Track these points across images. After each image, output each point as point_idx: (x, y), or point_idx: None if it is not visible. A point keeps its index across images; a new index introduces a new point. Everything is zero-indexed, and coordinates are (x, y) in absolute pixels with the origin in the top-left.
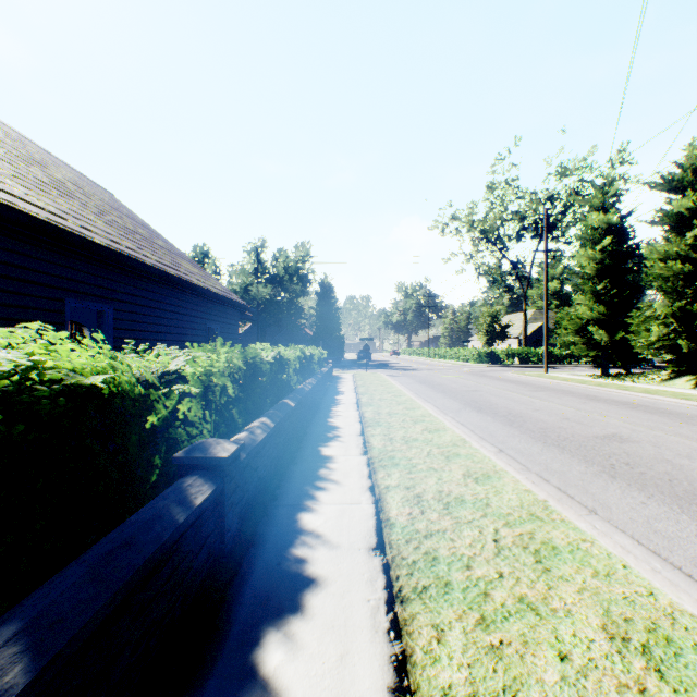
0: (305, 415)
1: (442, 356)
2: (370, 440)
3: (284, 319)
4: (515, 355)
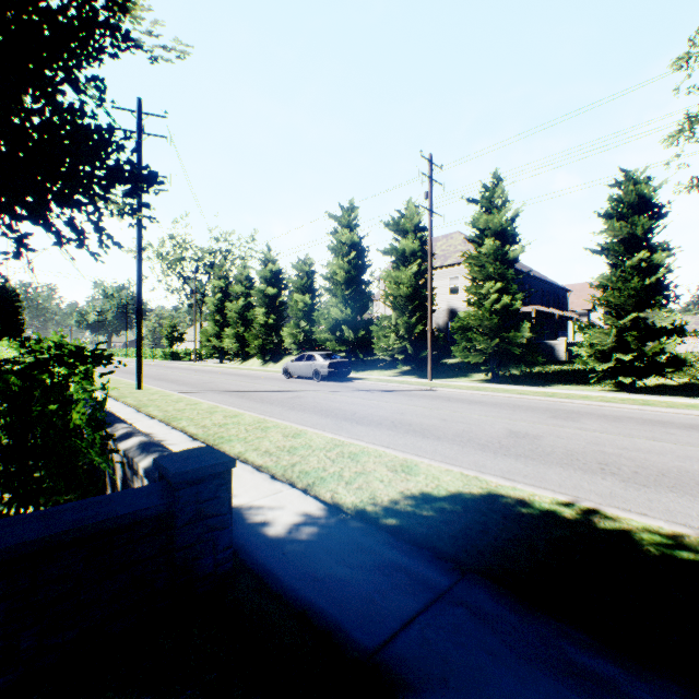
0: None
1: None
2: None
3: None
4: (193, 354)
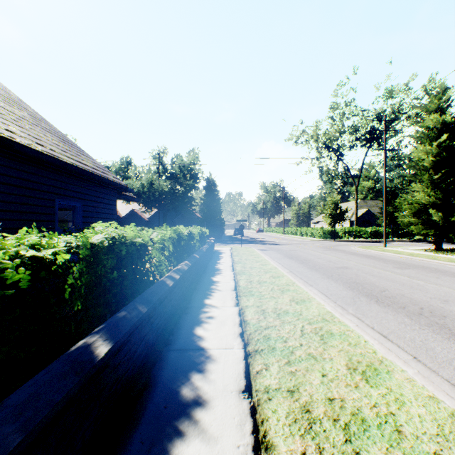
0: (163, 323)
1: (294, 233)
2: (268, 427)
3: (180, 206)
4: (350, 232)
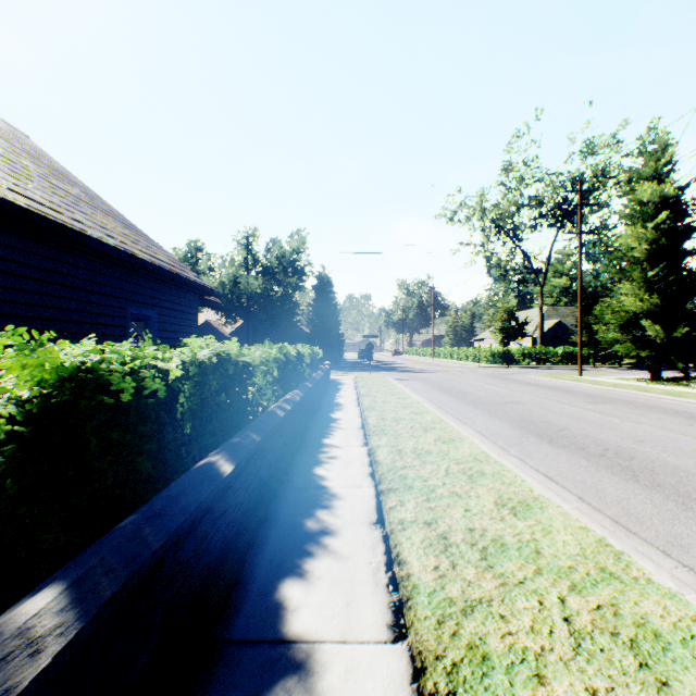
0: (275, 462)
1: (449, 356)
2: (401, 549)
3: (278, 315)
4: (532, 355)
